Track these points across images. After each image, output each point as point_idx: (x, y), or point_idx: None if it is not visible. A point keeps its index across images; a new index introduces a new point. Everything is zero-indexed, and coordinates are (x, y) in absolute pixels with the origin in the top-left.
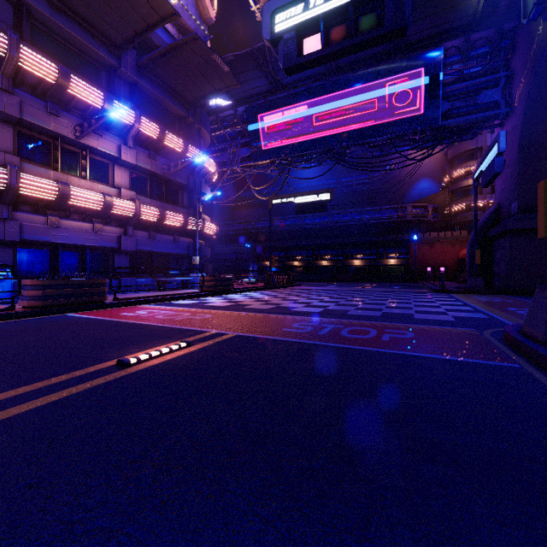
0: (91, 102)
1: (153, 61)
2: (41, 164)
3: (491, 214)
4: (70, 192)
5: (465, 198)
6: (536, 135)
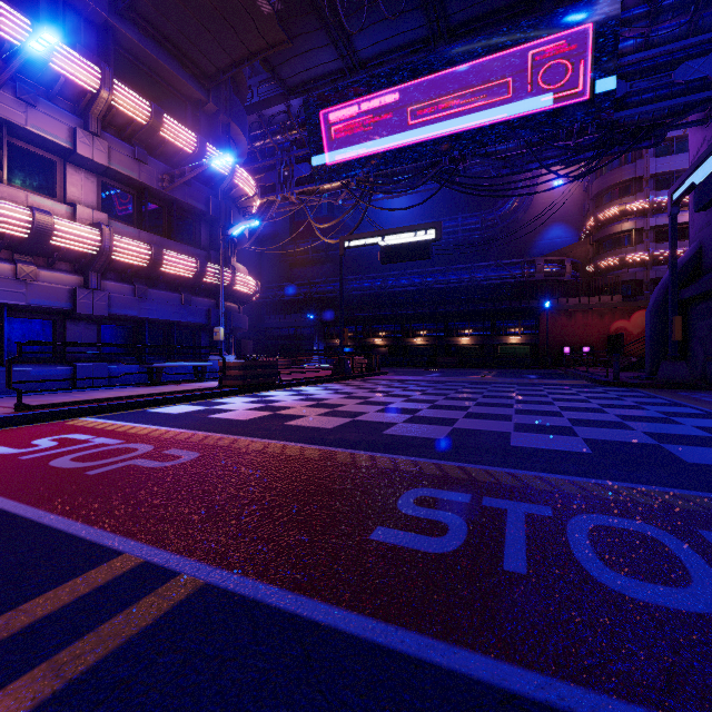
0: (5, 35)
1: None
2: None
3: (688, 262)
4: None
5: (618, 249)
6: None
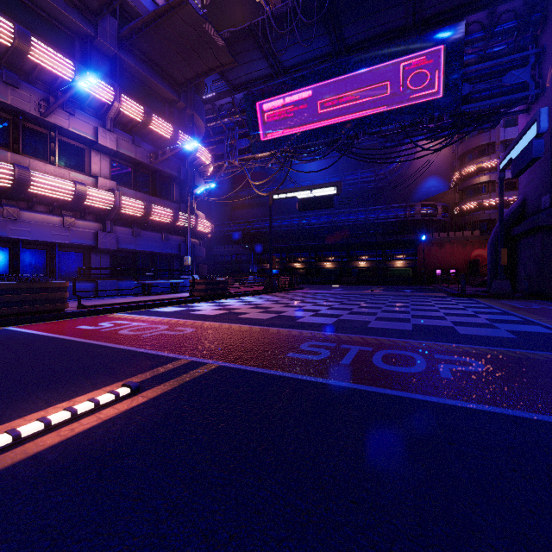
0: (59, 73)
1: (136, 31)
2: None
3: (516, 209)
4: (30, 178)
5: (476, 196)
6: None
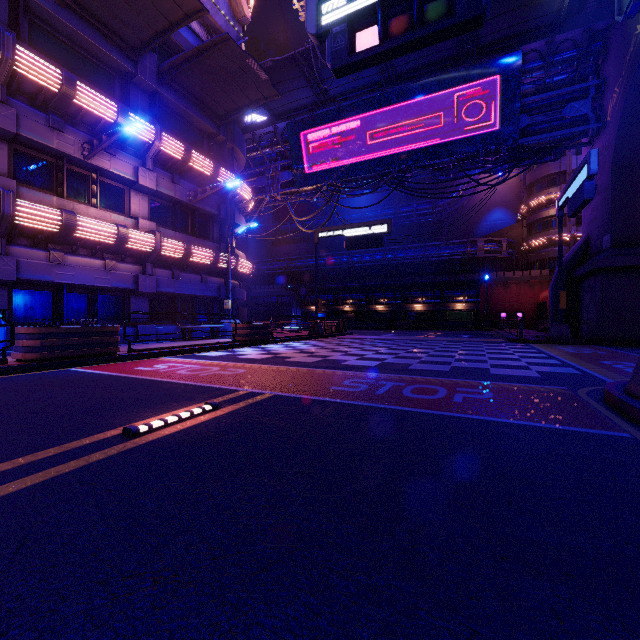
0: (102, 115)
1: (176, 66)
2: (42, 189)
3: (578, 249)
4: (76, 222)
5: (546, 231)
6: (632, 155)
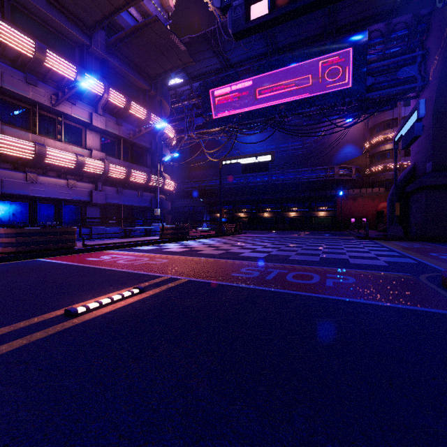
0: (65, 75)
1: (120, 40)
2: (21, 128)
3: (408, 172)
4: (46, 152)
5: (383, 161)
6: None
